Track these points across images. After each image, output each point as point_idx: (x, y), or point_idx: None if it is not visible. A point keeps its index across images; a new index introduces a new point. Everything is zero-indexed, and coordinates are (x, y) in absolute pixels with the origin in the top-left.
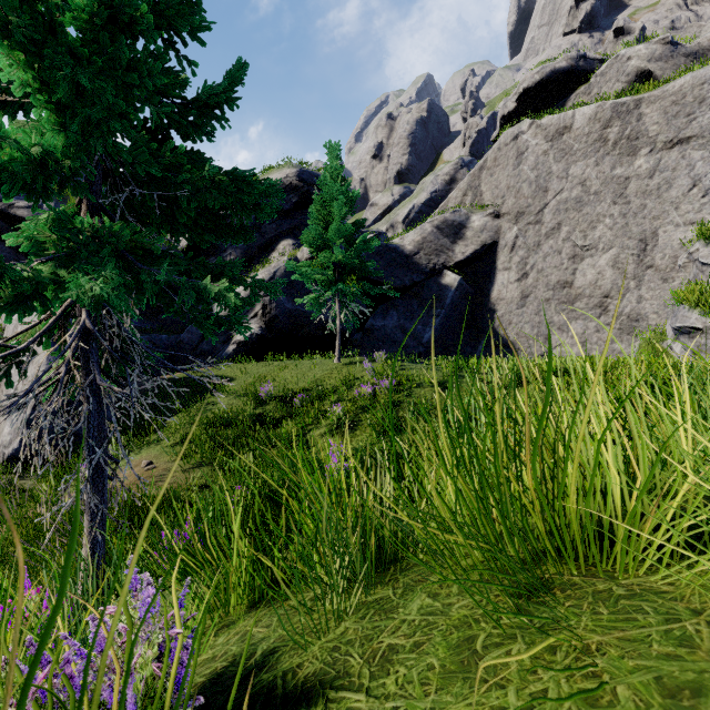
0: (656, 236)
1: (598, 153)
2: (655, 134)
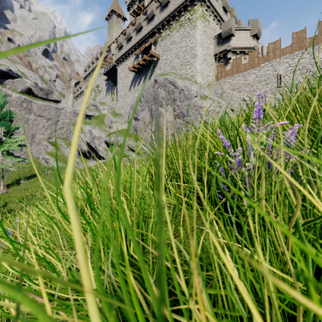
0: (36, 135)
1: (20, 108)
2: (35, 111)
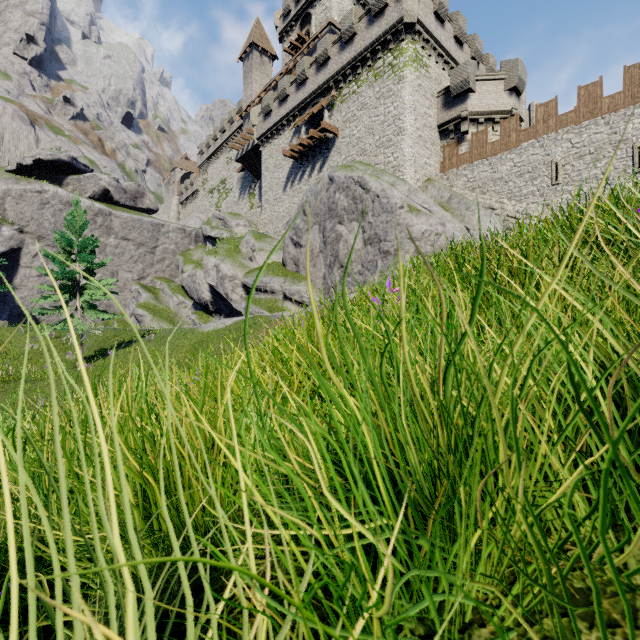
0: (118, 273)
1: (92, 226)
2: (118, 231)
